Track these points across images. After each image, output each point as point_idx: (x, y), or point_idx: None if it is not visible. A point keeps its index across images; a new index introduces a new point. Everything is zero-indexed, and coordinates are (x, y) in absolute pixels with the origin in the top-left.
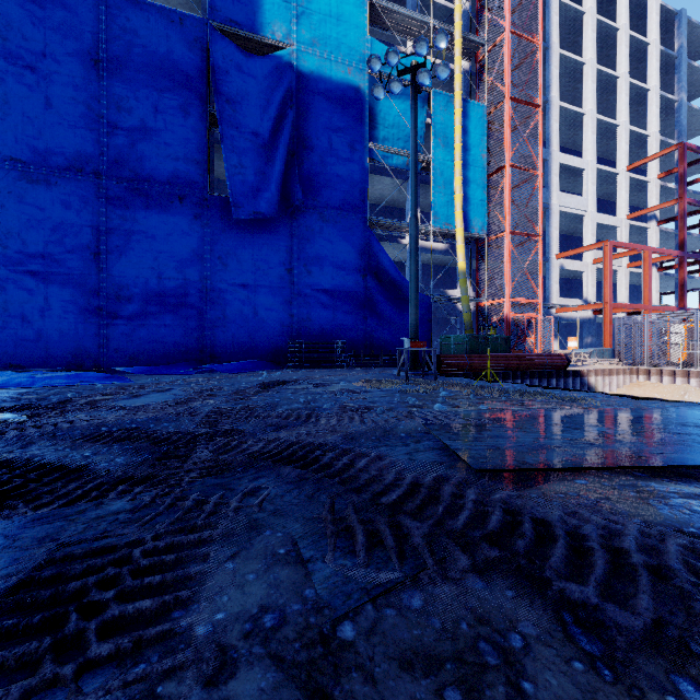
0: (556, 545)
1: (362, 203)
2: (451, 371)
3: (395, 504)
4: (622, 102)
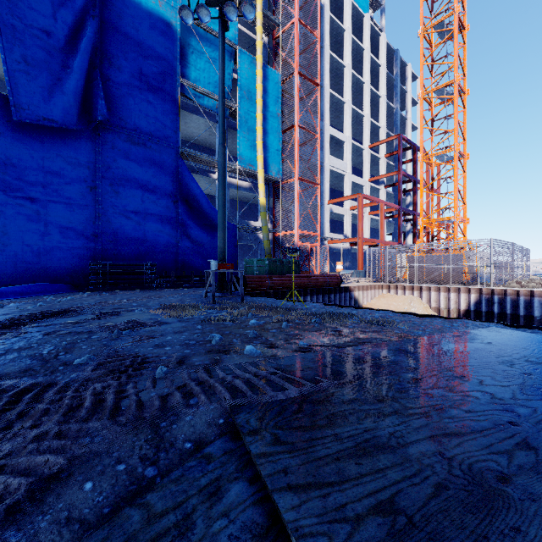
0: None
1: (174, 133)
2: (255, 290)
3: None
4: (366, 100)
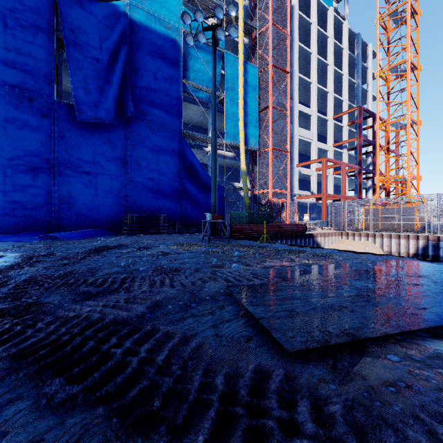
0: None
1: (178, 120)
2: (238, 235)
3: None
4: (330, 79)
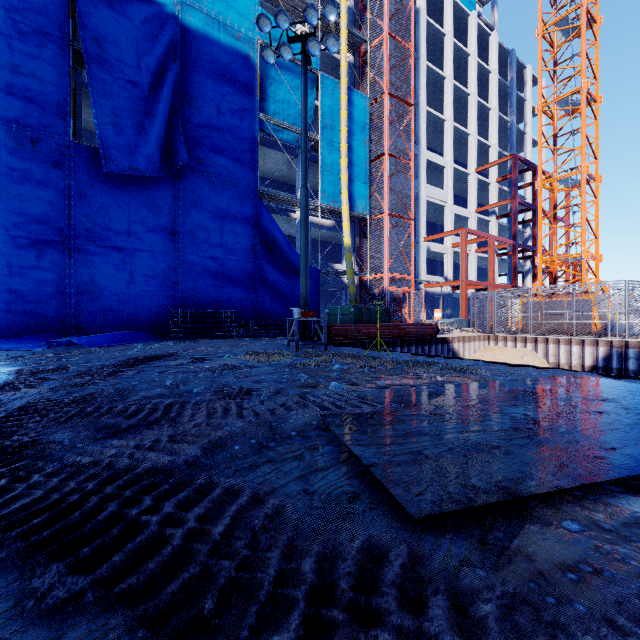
0: None
1: (252, 173)
2: (339, 340)
3: None
4: (473, 115)
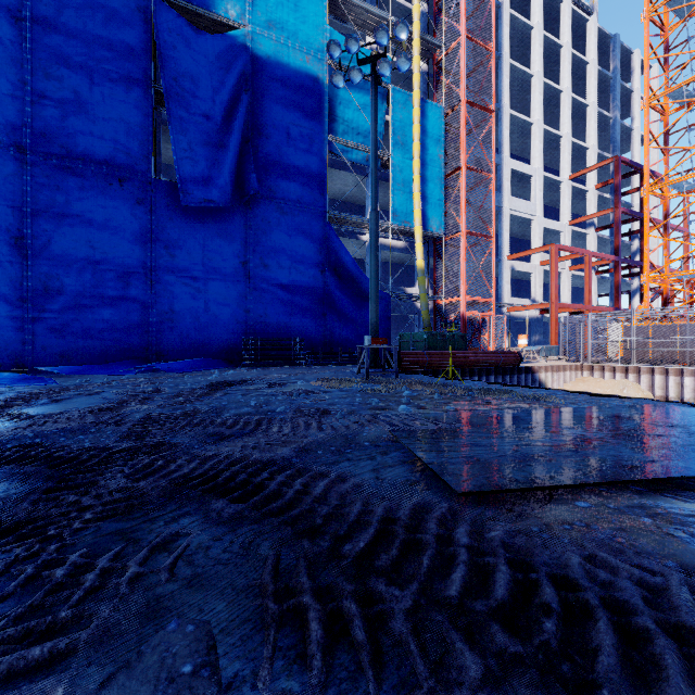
0: (597, 625)
1: (321, 197)
2: (411, 368)
3: (363, 556)
4: (566, 115)
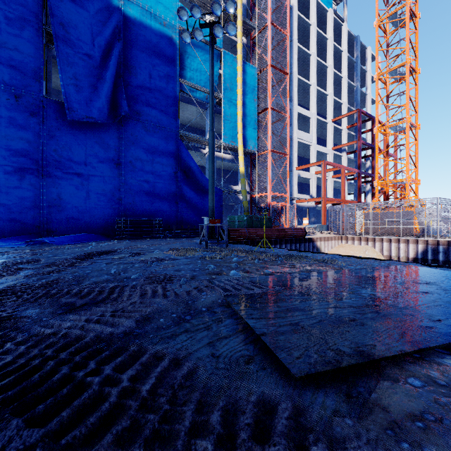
0: None
1: (174, 121)
2: (236, 240)
3: None
4: (330, 81)
